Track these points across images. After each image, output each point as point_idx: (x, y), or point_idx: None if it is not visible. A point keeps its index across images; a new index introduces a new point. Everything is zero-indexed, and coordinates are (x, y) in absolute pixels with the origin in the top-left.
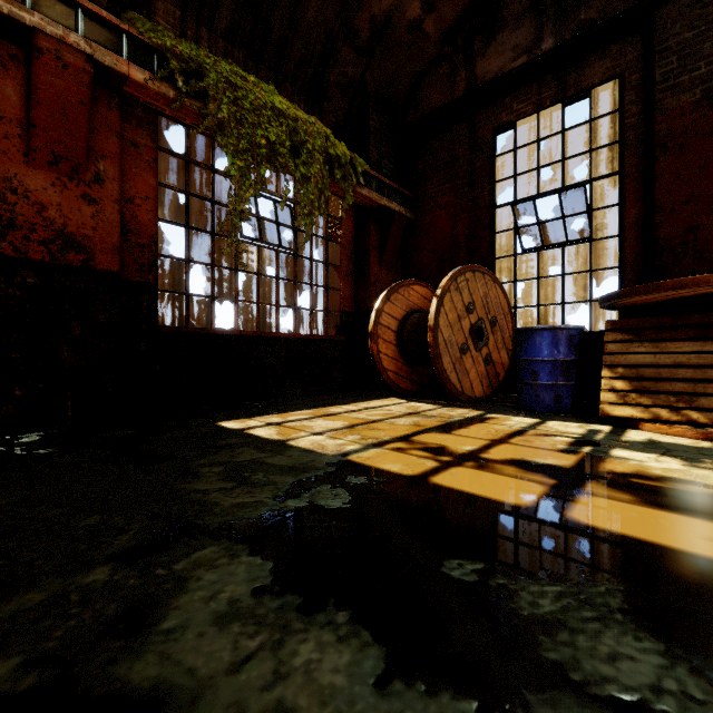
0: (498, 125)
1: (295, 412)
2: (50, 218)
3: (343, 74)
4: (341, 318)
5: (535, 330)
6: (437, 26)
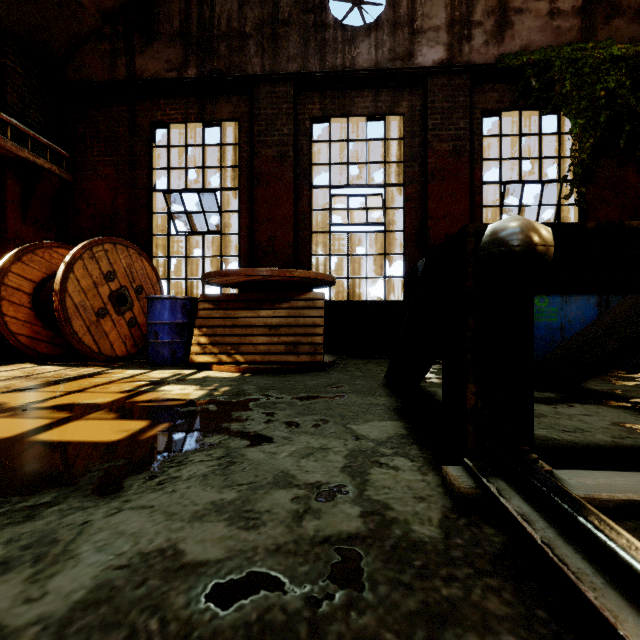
0: (155, 120)
1: None
2: None
3: None
4: None
5: (157, 298)
6: (93, 1)
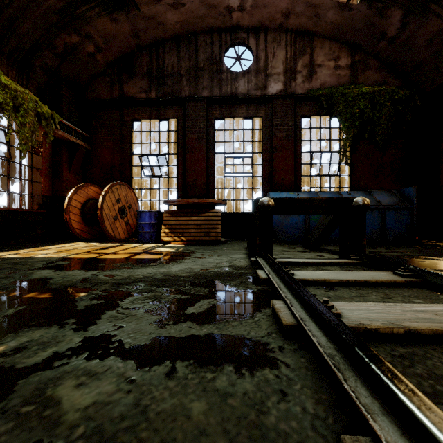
0: (134, 118)
1: (22, 250)
2: None
3: (45, 62)
4: (42, 199)
5: (143, 211)
6: (103, 59)
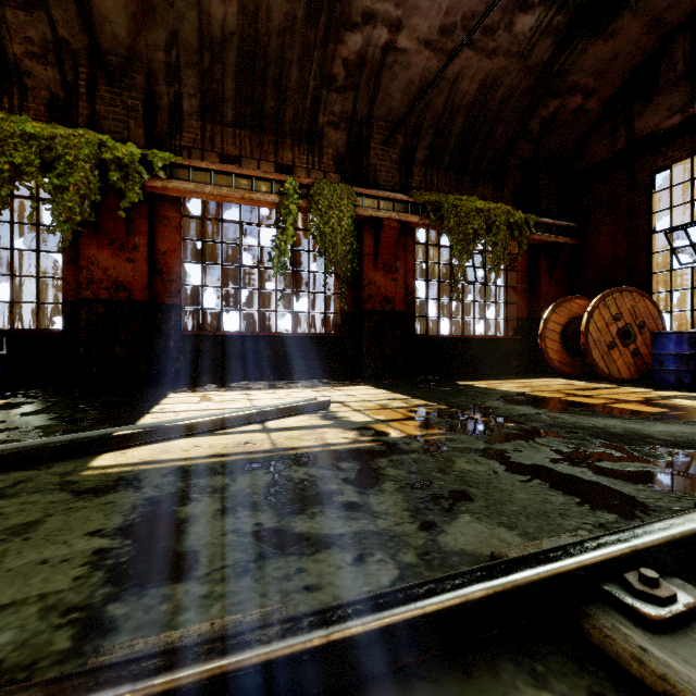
0: (654, 169)
1: (491, 381)
2: (381, 291)
3: (519, 158)
4: (517, 323)
5: (661, 333)
6: (597, 102)
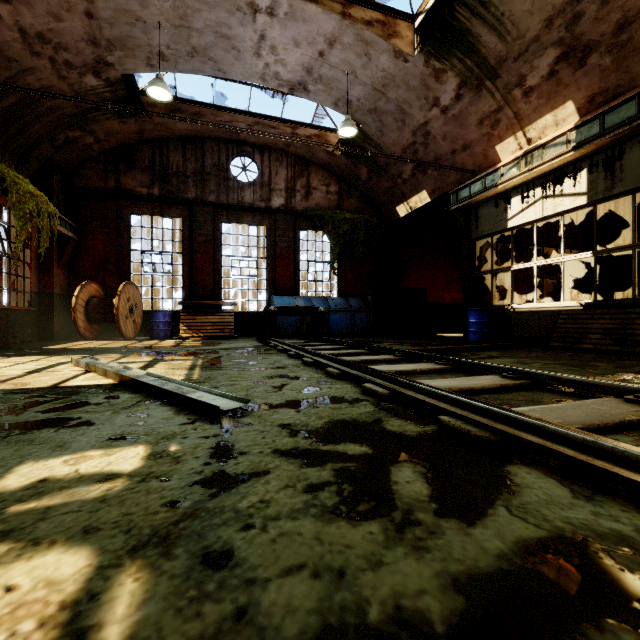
0: (133, 212)
1: (59, 345)
2: None
3: (42, 153)
4: (32, 296)
5: (159, 311)
6: (100, 148)
